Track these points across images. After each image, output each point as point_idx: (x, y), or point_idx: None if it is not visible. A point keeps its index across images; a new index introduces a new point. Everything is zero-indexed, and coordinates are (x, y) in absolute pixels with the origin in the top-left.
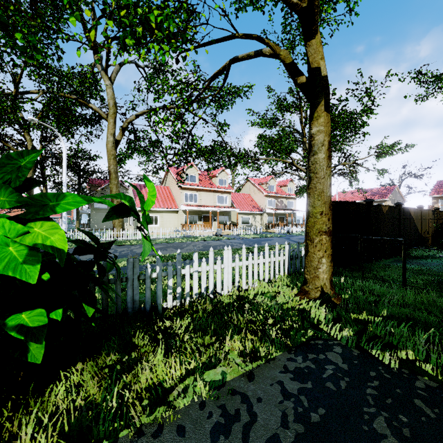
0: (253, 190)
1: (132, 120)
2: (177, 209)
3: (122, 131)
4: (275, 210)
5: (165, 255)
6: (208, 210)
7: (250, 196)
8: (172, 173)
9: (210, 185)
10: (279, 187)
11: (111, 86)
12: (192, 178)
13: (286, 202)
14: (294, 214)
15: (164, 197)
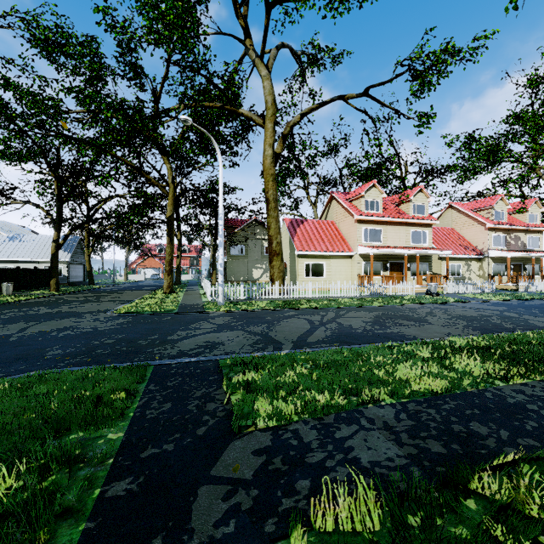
0: (461, 220)
1: (296, 122)
2: (351, 253)
3: (282, 141)
4: (513, 252)
5: (452, 345)
6: (400, 253)
7: (456, 232)
8: (341, 200)
9: (399, 214)
10: (509, 215)
11: (268, 76)
12: (374, 205)
13: (524, 238)
14: (539, 260)
15: (330, 236)
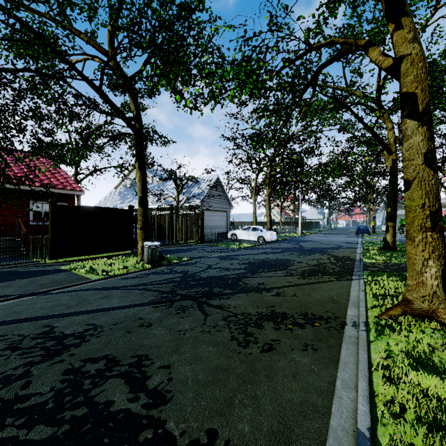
0: None
1: None
2: None
3: None
4: None
5: None
6: None
7: None
8: None
9: None
10: None
11: None
12: None
13: None
14: None
15: None
